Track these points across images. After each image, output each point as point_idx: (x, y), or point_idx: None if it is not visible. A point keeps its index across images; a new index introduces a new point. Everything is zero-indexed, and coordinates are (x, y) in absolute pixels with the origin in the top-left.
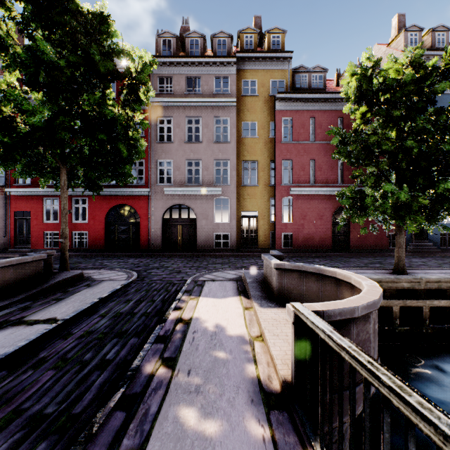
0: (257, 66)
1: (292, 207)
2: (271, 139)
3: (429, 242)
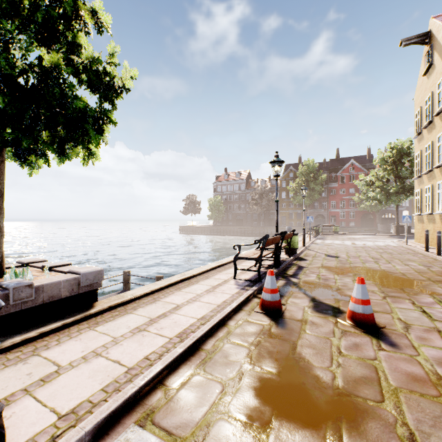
0: None
1: None
2: None
3: None
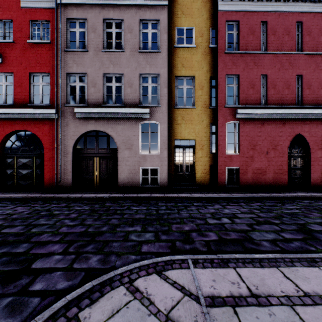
0: None
1: (239, 134)
2: (211, 49)
3: None
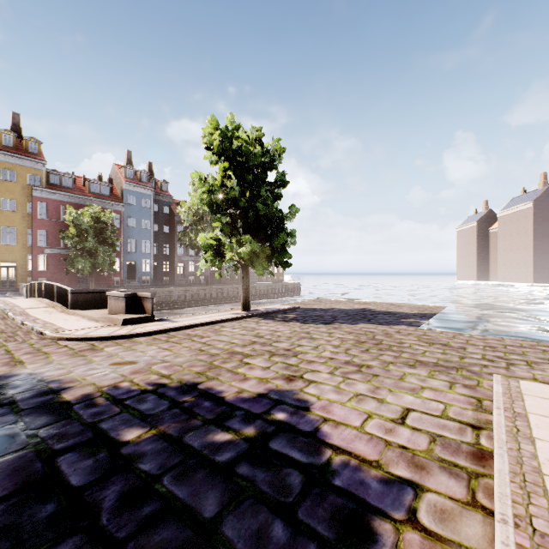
0: (16, 162)
1: (47, 261)
2: (29, 214)
3: (137, 282)
